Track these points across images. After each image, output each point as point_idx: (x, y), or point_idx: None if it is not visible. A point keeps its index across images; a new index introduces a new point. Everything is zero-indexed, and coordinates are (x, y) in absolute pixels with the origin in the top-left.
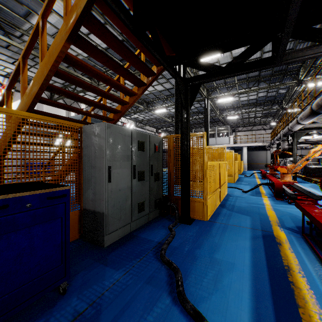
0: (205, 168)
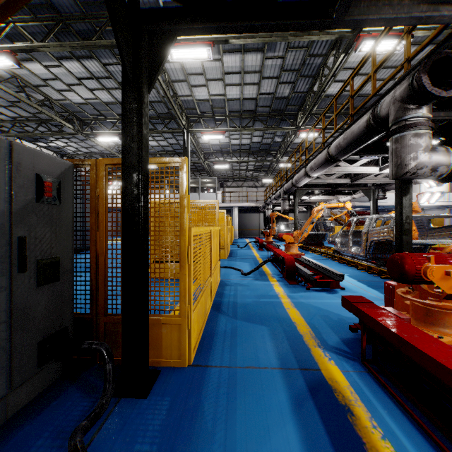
0: (185, 243)
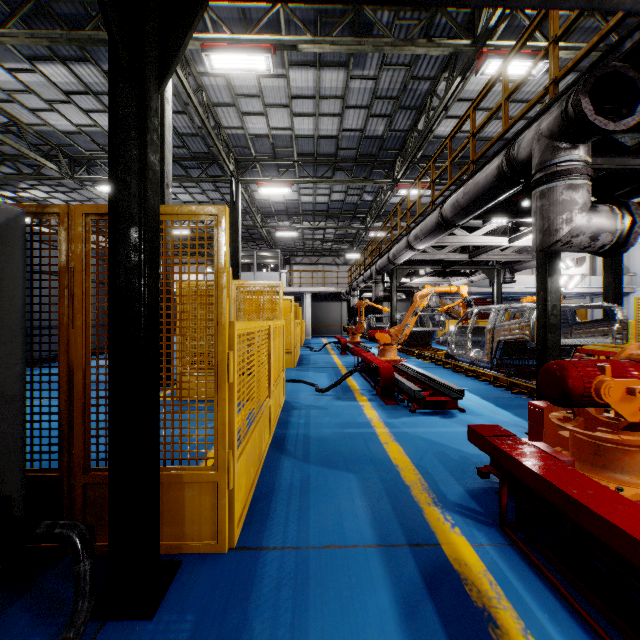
0: (223, 348)
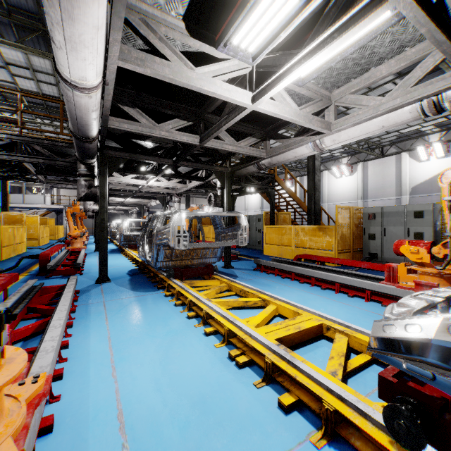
0: (1, 230)
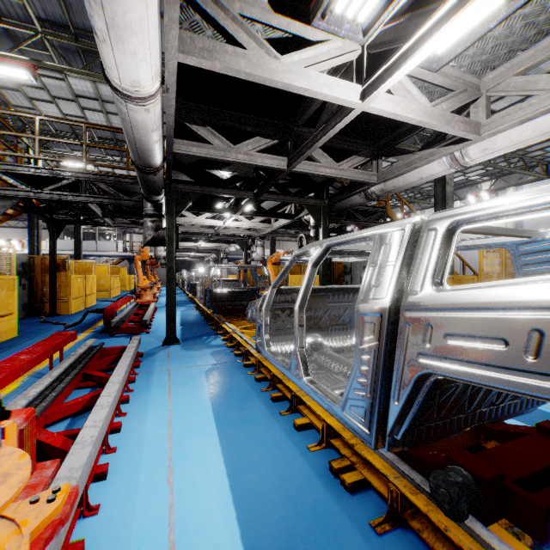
0: (69, 280)
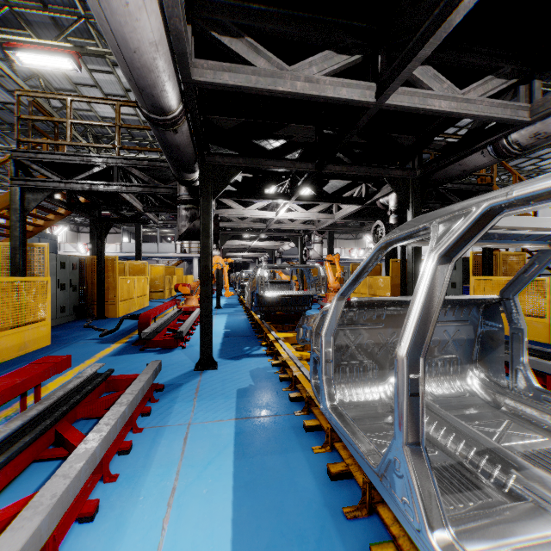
0: (117, 281)
